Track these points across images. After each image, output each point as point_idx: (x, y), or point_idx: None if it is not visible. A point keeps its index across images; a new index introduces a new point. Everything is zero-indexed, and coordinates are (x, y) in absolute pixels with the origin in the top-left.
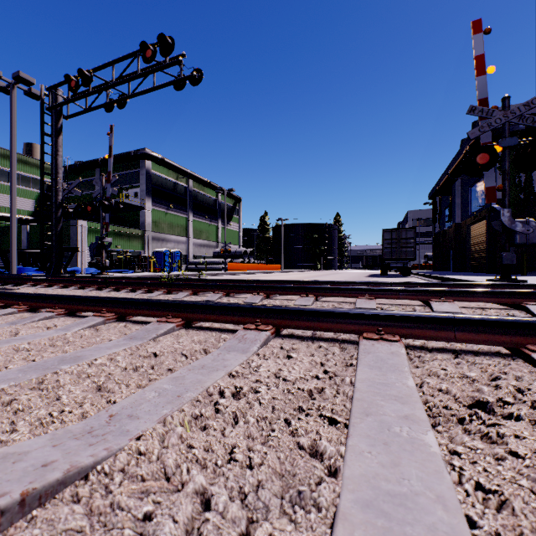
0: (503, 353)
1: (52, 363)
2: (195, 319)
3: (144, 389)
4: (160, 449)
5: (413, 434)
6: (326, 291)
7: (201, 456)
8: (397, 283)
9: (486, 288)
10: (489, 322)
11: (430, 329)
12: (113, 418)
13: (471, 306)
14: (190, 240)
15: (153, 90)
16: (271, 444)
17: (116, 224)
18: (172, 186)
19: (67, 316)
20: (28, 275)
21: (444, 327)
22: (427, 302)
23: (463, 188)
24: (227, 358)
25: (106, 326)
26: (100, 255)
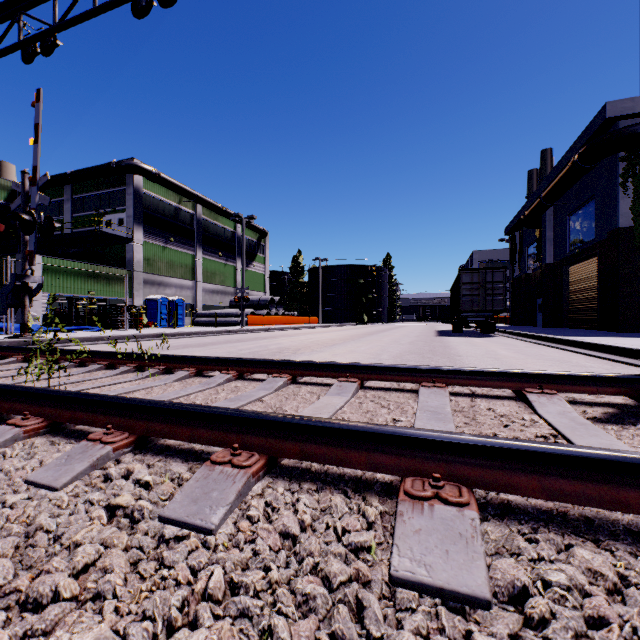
0: None
1: None
2: None
3: None
4: None
5: None
6: (512, 465)
7: None
8: (612, 378)
9: None
10: None
11: None
12: None
13: None
14: (198, 285)
15: (94, 13)
16: None
17: (94, 261)
18: (173, 212)
19: None
20: None
21: None
22: None
23: (557, 217)
24: None
25: None
26: (20, 305)
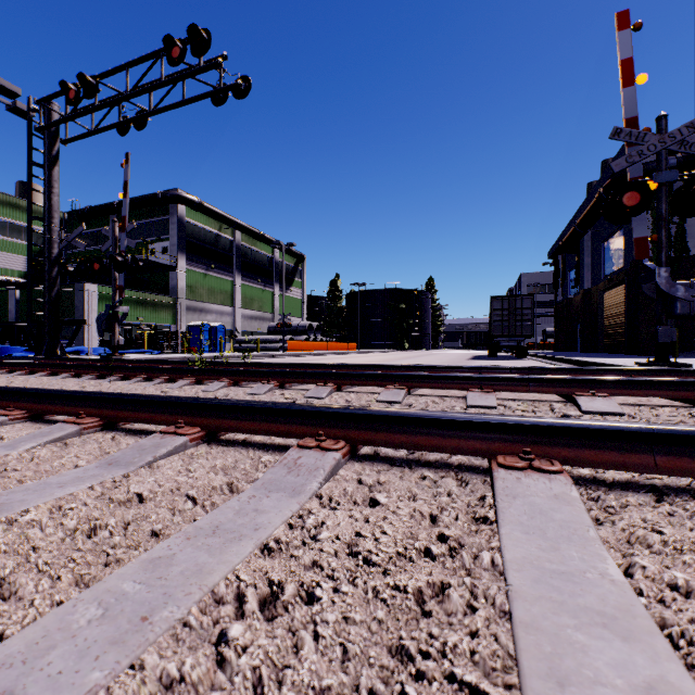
0: None
1: None
2: (222, 428)
3: (79, 595)
4: None
5: None
6: (422, 381)
7: None
8: (519, 368)
9: (642, 375)
10: None
11: (611, 450)
12: None
13: (632, 403)
14: (237, 311)
15: (183, 104)
16: None
17: (138, 288)
18: (214, 239)
19: (29, 421)
20: (9, 358)
21: (634, 447)
22: (570, 397)
23: (594, 243)
24: (263, 506)
25: (81, 439)
26: (111, 330)
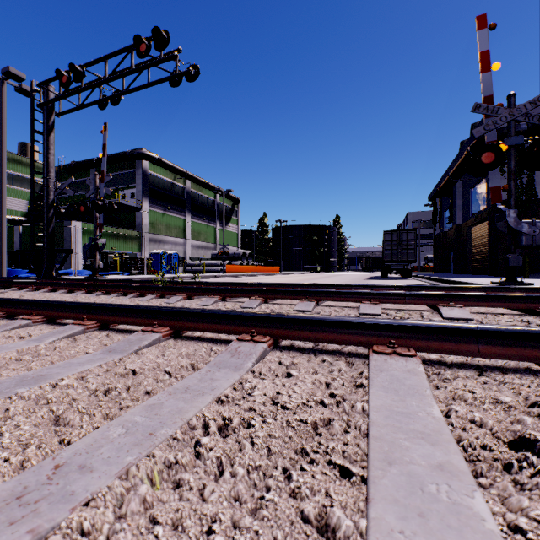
0: (535, 369)
1: (7, 385)
2: (184, 328)
3: (109, 422)
4: (110, 526)
5: (455, 496)
6: (327, 295)
7: (166, 539)
8: (401, 286)
9: (493, 291)
10: (518, 334)
11: (450, 341)
12: (58, 470)
13: (481, 312)
14: (188, 242)
15: (148, 86)
16: (265, 515)
17: (112, 225)
18: (170, 186)
19: (45, 323)
20: (17, 278)
21: (465, 340)
22: (435, 307)
23: (464, 189)
24: (216, 377)
25: (86, 335)
26: (93, 257)
